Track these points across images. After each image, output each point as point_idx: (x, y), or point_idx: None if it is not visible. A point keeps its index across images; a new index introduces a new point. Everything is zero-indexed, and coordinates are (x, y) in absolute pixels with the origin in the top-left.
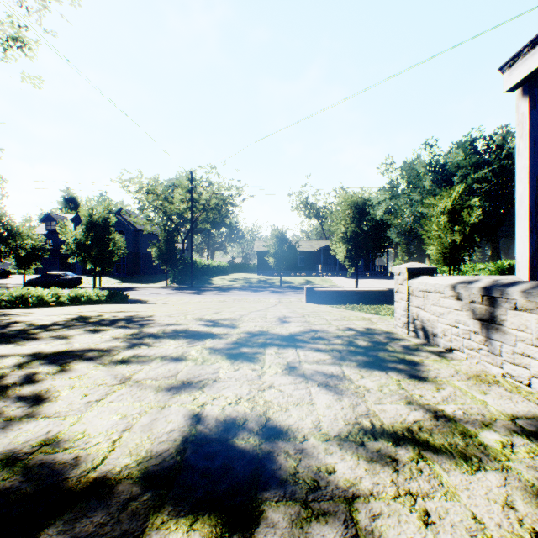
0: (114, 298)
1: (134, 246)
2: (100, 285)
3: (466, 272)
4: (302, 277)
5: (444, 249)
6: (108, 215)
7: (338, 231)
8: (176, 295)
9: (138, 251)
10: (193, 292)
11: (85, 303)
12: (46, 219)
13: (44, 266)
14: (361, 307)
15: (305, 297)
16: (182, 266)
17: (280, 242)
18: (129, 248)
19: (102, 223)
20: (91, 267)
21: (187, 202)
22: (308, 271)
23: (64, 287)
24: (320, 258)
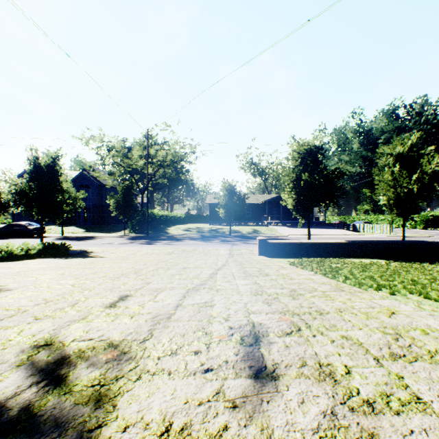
0: (49, 251)
1: (99, 199)
2: (62, 234)
3: (393, 222)
4: (249, 227)
5: (397, 199)
6: (54, 164)
7: (289, 181)
8: (127, 245)
9: (103, 204)
10: (146, 242)
11: (4, 259)
12: (23, 176)
13: (21, 217)
14: (323, 262)
15: (258, 249)
16: (140, 217)
17: (230, 194)
18: (94, 201)
19: (47, 172)
20: (37, 217)
21: (145, 158)
22: (254, 221)
23: (27, 237)
24: (265, 210)
